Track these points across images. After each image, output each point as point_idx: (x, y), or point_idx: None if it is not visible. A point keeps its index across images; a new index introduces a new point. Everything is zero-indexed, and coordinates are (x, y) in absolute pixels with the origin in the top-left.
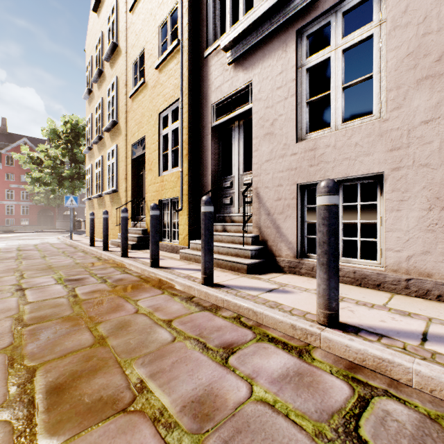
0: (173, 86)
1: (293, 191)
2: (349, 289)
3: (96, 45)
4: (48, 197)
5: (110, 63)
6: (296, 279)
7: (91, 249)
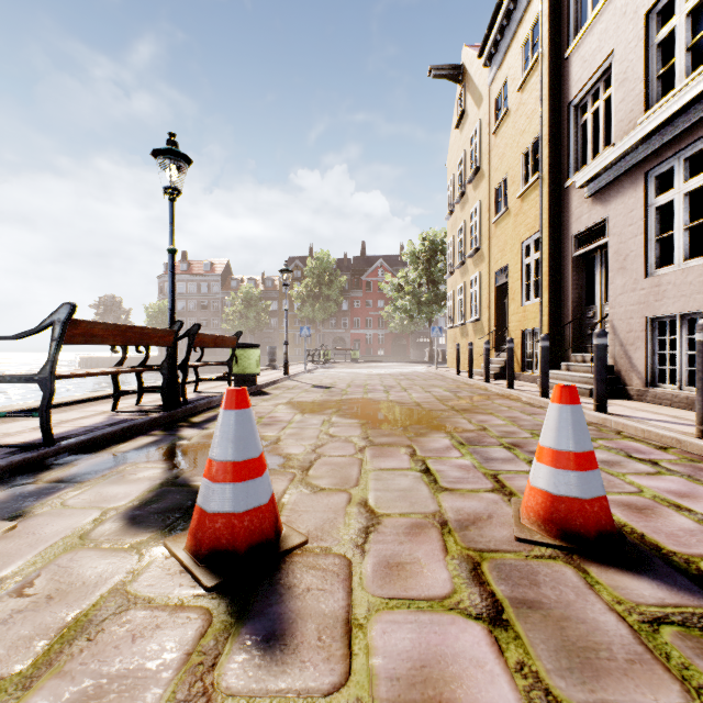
0: (534, 217)
1: (641, 324)
2: (671, 410)
3: (458, 164)
4: (402, 323)
5: (473, 185)
6: (632, 403)
7: (458, 377)
